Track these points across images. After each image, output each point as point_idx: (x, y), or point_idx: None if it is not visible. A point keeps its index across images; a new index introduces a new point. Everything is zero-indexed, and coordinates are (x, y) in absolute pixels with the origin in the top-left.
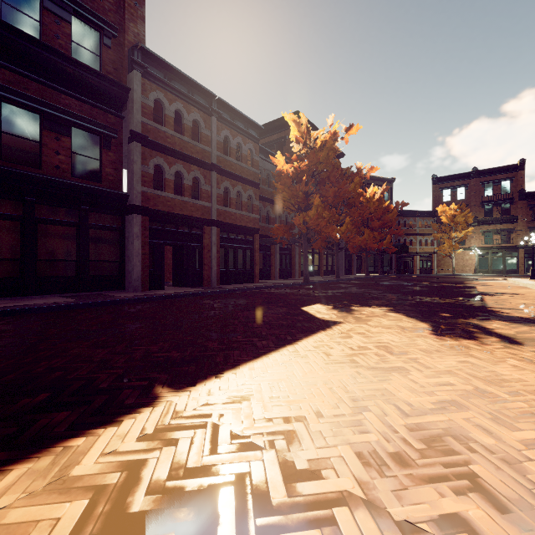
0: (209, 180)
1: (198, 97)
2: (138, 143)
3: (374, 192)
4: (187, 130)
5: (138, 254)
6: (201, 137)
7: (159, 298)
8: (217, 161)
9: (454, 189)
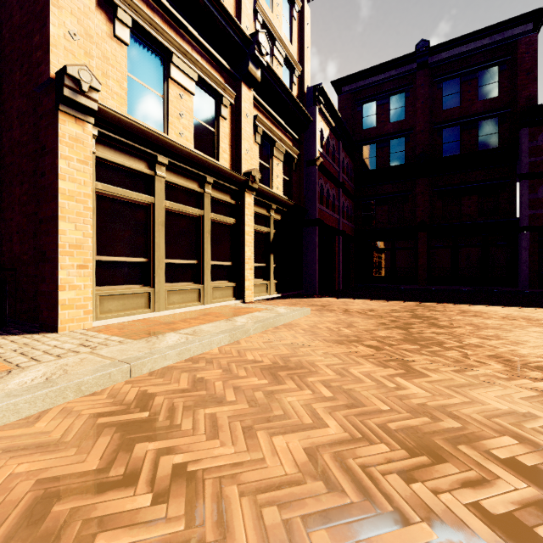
0: None
1: None
2: (525, 180)
3: None
4: None
5: (525, 262)
6: None
7: (529, 293)
8: None
9: None
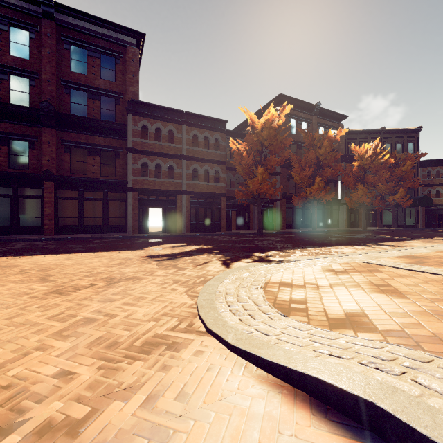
0: (181, 166)
1: (172, 115)
2: (130, 153)
3: (366, 149)
4: (164, 138)
5: (130, 214)
6: (175, 139)
7: (127, 237)
8: (187, 152)
9: None
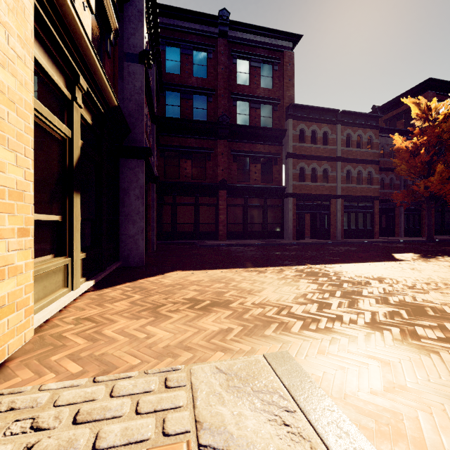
0: (334, 168)
1: (326, 116)
2: (290, 158)
3: None
4: (319, 140)
5: (290, 219)
6: (329, 141)
7: (302, 244)
8: (341, 153)
9: None
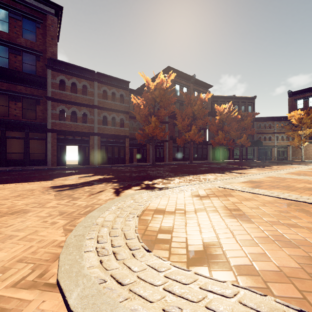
0: (93, 113)
1: (86, 74)
2: (49, 101)
3: (224, 108)
4: (79, 91)
5: (49, 150)
6: (88, 93)
7: (45, 169)
8: (99, 103)
9: (305, 99)
